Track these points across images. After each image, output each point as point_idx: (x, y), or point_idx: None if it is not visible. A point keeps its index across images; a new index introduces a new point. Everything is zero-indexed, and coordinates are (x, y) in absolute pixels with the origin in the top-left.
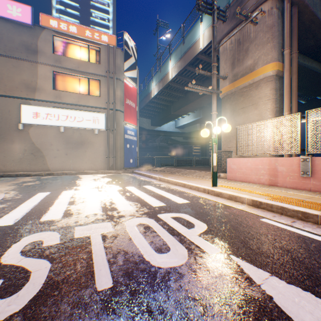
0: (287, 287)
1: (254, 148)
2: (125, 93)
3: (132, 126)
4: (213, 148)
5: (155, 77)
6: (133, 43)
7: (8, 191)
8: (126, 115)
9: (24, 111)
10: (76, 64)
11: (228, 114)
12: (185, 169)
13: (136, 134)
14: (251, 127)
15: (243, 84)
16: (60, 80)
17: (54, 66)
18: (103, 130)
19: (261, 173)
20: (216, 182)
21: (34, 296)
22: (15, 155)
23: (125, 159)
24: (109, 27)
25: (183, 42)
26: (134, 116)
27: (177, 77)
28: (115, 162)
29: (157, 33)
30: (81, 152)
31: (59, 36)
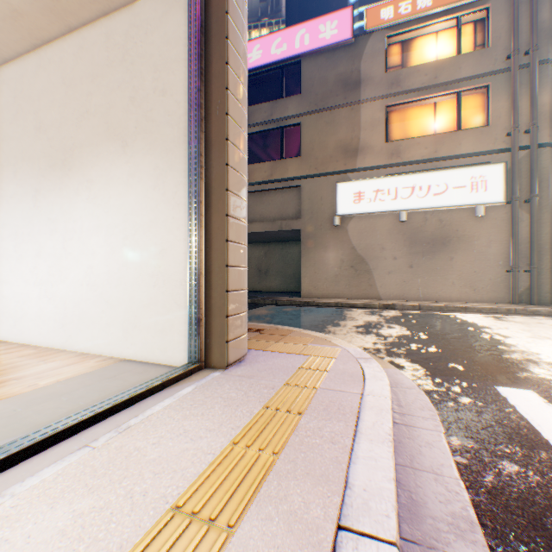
0: None
1: None
2: None
3: None
4: None
5: None
6: None
7: (388, 358)
8: None
9: (340, 193)
10: (430, 74)
11: None
12: None
13: None
14: None
15: None
16: (395, 121)
17: (387, 96)
18: (494, 205)
19: None
20: None
21: None
22: (328, 270)
23: None
24: None
25: None
26: None
27: None
28: (533, 285)
29: None
30: (438, 260)
31: (396, 33)
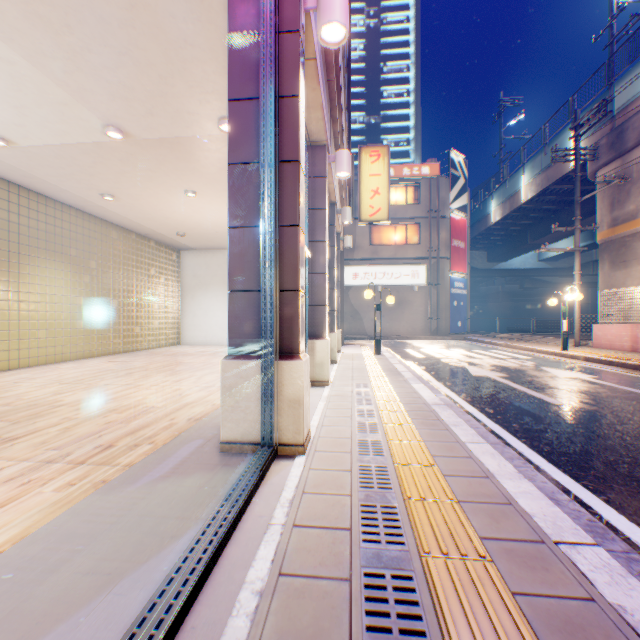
0: (553, 369)
1: (636, 312)
2: (450, 233)
3: (460, 275)
4: (574, 312)
5: (496, 194)
6: (461, 158)
7: None
8: (452, 261)
9: (345, 273)
10: (393, 212)
11: (606, 267)
12: (546, 336)
13: (465, 286)
14: (632, 286)
15: (623, 232)
16: (375, 232)
17: None
18: (422, 286)
19: (623, 340)
20: (565, 347)
21: (467, 364)
22: None
23: (451, 321)
24: (408, 105)
25: (544, 151)
26: (462, 260)
27: (535, 198)
28: (438, 326)
29: (500, 121)
30: (397, 313)
31: None
